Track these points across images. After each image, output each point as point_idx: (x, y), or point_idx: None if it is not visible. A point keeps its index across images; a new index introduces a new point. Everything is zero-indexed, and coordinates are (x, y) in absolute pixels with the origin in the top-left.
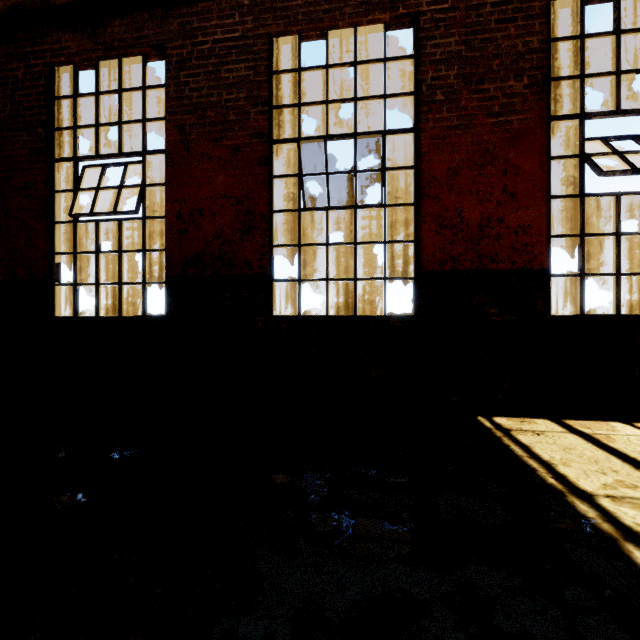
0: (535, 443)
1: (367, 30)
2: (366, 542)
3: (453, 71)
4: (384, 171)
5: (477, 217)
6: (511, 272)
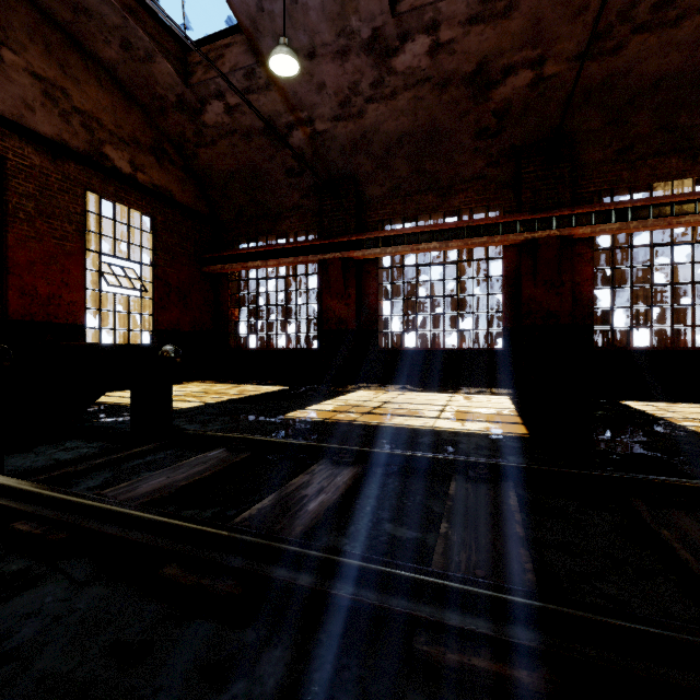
0: None
1: None
2: None
3: (32, 204)
4: None
5: (47, 292)
6: (67, 325)
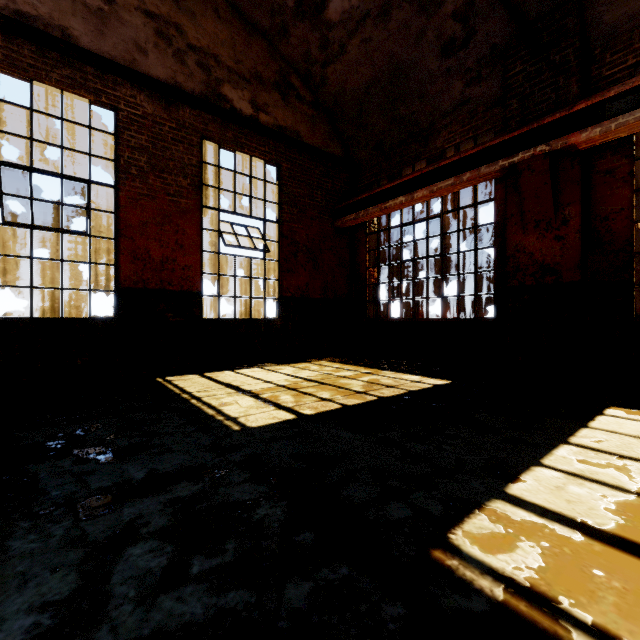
0: (181, 383)
1: (73, 96)
2: (79, 420)
3: (144, 158)
4: (89, 210)
5: (160, 256)
6: (181, 292)
